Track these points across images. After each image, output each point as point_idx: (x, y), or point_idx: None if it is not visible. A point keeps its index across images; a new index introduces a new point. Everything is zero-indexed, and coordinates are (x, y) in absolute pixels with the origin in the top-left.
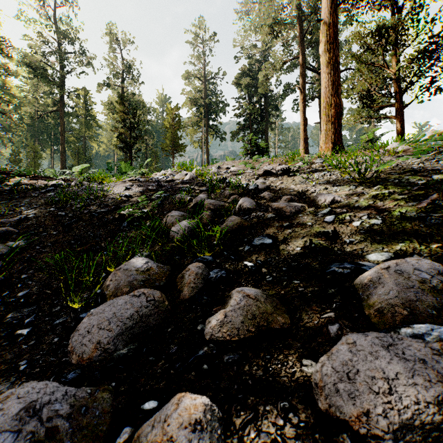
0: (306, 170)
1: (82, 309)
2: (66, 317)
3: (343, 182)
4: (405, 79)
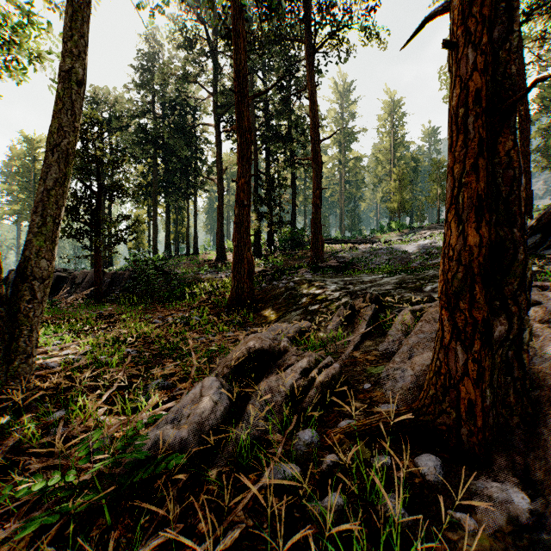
0: None
1: None
2: None
3: None
4: None
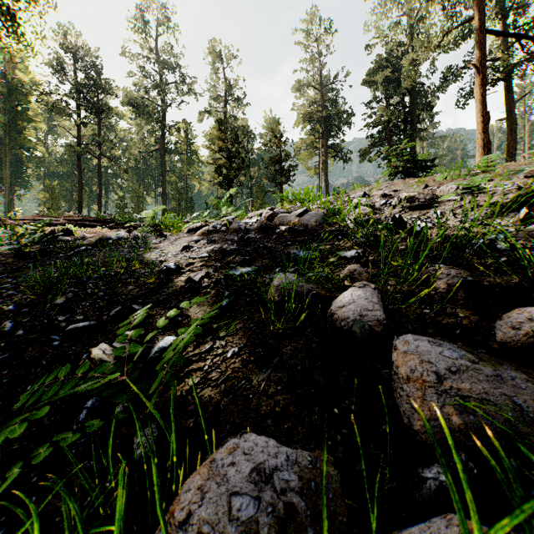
0: None
1: None
2: None
3: None
4: None
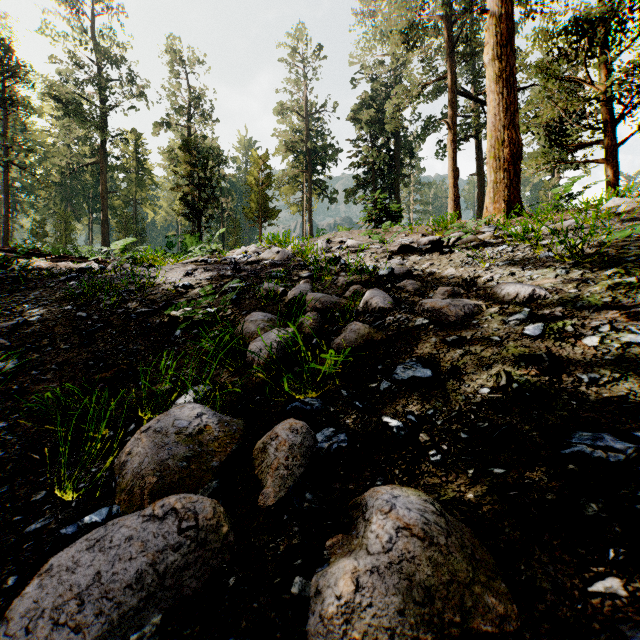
0: (470, 244)
1: (79, 503)
2: (49, 517)
3: (540, 262)
4: (620, 101)
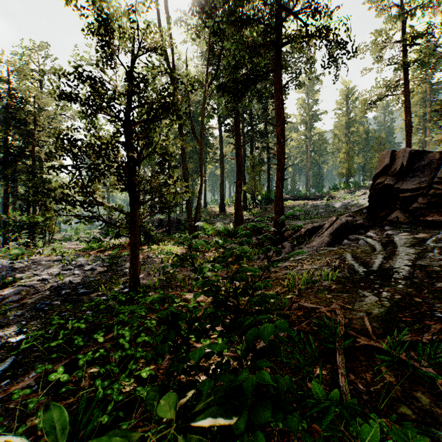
0: None
1: None
2: None
3: None
4: None
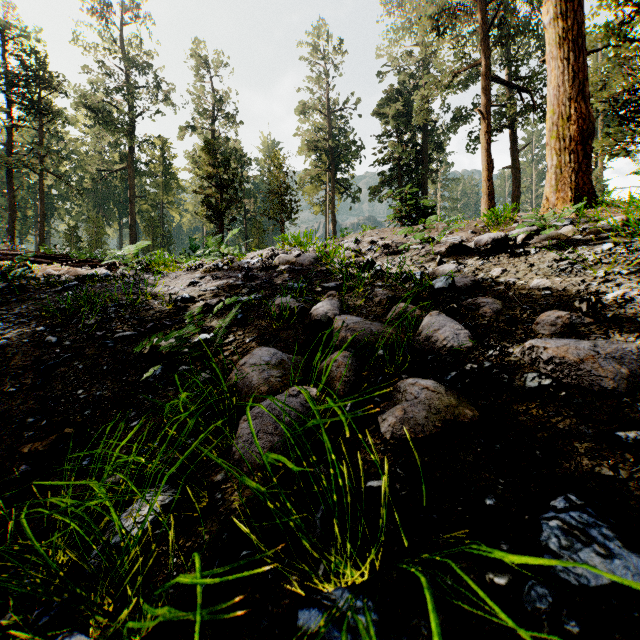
0: (549, 242)
1: None
2: None
3: None
4: None
